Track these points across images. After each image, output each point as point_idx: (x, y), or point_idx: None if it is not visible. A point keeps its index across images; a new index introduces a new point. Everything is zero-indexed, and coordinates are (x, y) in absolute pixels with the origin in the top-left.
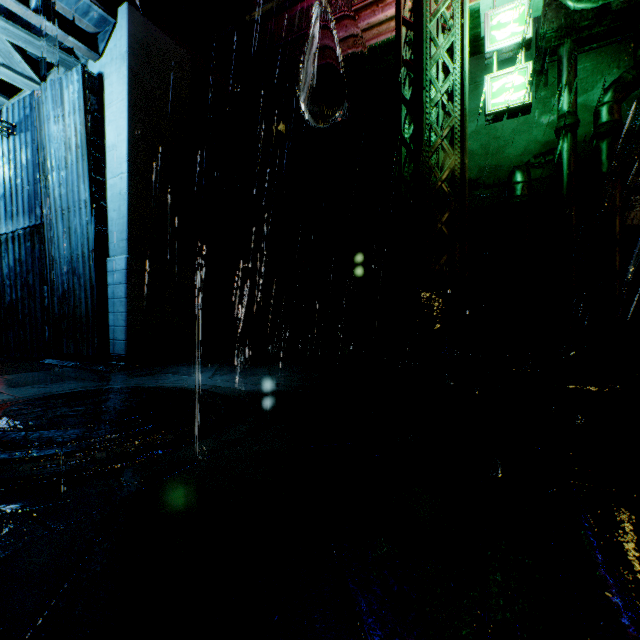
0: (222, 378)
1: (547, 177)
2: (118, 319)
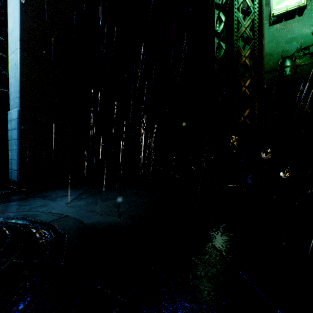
0: (77, 204)
1: (304, 64)
2: (13, 155)
